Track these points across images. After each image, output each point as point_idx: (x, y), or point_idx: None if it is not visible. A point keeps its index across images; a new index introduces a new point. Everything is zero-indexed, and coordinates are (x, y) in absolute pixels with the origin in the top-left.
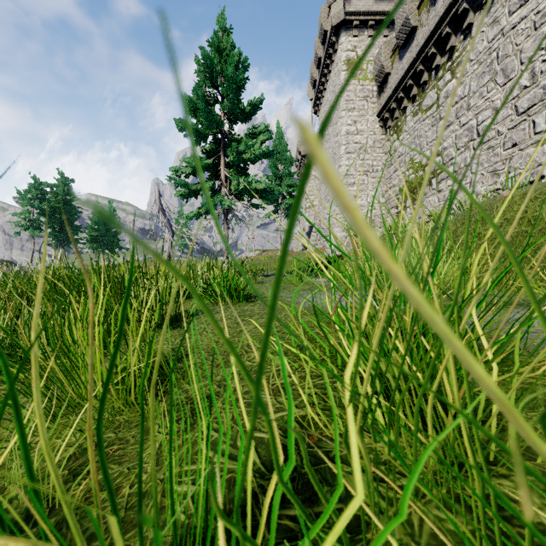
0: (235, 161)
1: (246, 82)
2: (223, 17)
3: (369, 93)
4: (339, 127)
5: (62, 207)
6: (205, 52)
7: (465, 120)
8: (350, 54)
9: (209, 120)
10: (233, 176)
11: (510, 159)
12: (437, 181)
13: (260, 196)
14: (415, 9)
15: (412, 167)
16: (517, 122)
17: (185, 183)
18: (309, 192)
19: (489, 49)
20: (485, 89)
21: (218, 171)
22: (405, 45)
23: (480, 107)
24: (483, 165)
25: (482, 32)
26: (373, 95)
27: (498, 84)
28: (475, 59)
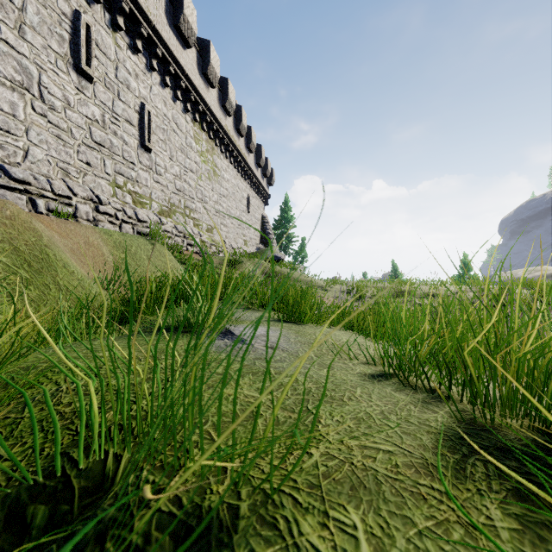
0: None
1: None
2: None
3: None
4: None
5: None
6: None
7: None
8: None
9: None
10: None
11: None
12: None
13: None
14: None
15: None
16: None
17: None
18: None
19: None
20: None
21: None
22: None
23: None
24: None
25: None
26: None
27: None
28: None
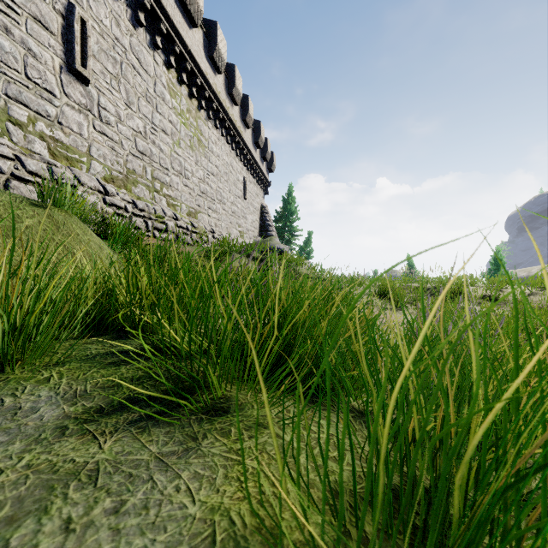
0: None
1: None
2: None
3: None
4: None
5: None
6: None
7: None
8: None
9: None
10: None
11: None
12: None
13: None
14: None
15: None
16: None
17: None
18: None
19: None
20: None
21: None
22: None
23: None
24: None
25: None
26: None
27: None
28: None
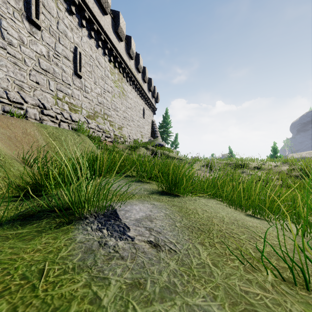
0: None
1: None
2: None
3: None
4: None
5: None
6: None
7: None
8: None
9: None
10: None
11: None
12: None
13: None
14: None
15: None
16: None
17: None
18: None
19: None
20: None
21: None
22: None
23: None
24: None
25: None
26: None
27: None
28: None
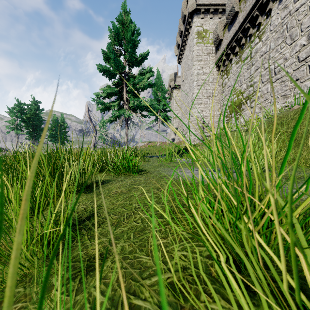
0: (132, 89)
1: (138, 42)
2: (125, 4)
3: (210, 51)
4: (192, 71)
5: (34, 117)
6: (114, 24)
7: (267, 66)
8: (199, 28)
9: (116, 65)
10: (130, 98)
11: (294, 88)
12: (250, 101)
13: (147, 110)
14: (237, 1)
15: (235, 94)
16: (299, 66)
17: (102, 102)
18: (175, 108)
19: (281, 24)
20: (279, 47)
21: (122, 96)
22: (231, 23)
23: (276, 57)
24: (278, 91)
25: (277, 14)
26: (212, 52)
27: (287, 44)
28: (273, 29)
